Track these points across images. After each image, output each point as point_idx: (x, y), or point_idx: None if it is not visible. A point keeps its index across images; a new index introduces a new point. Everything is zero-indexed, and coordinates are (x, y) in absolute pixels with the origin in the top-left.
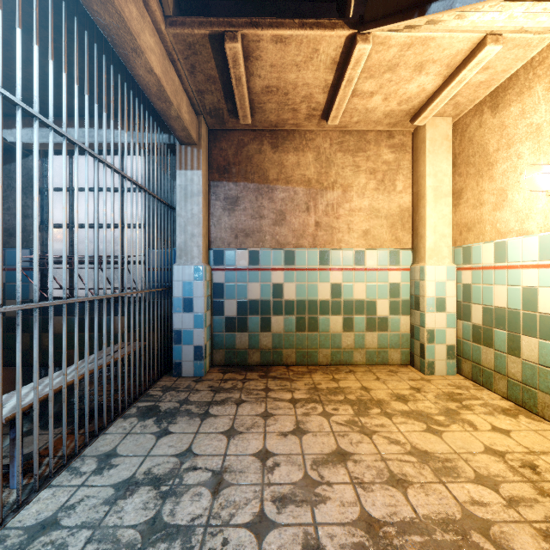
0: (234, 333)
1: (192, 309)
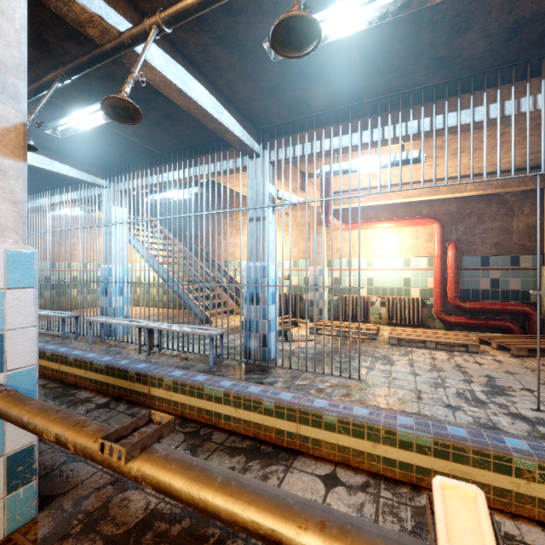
0: None
1: None
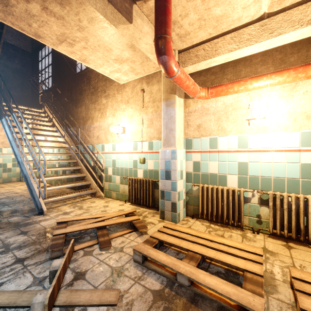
0: None
1: None
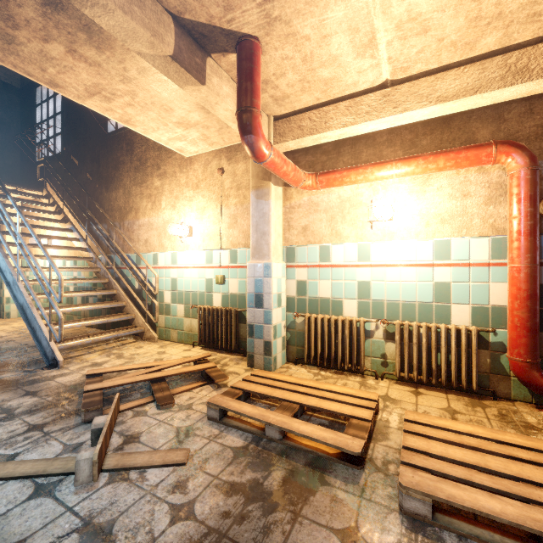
0: None
1: None
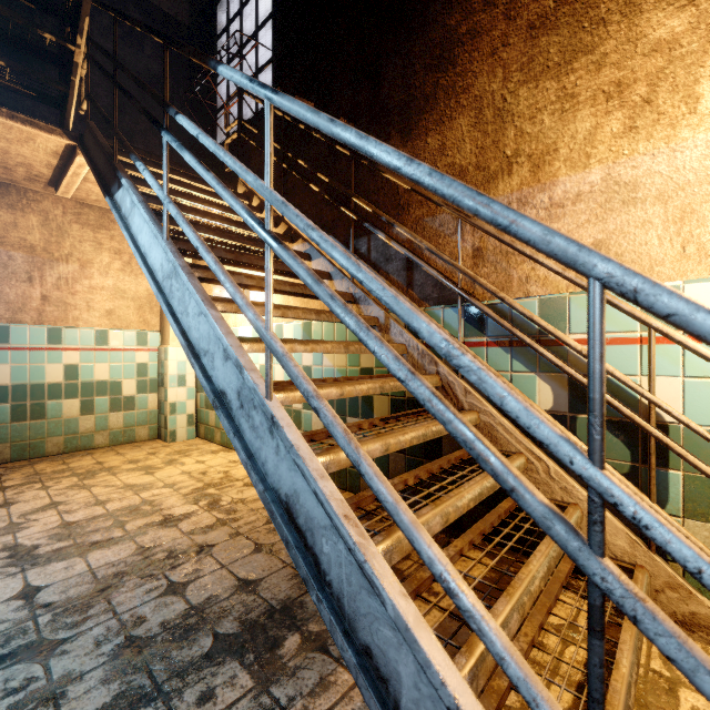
0: None
1: None
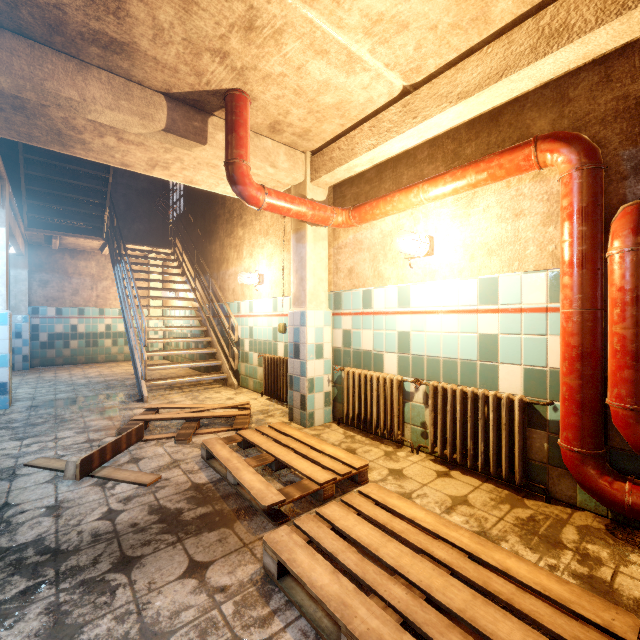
0: (46, 350)
1: (22, 337)
